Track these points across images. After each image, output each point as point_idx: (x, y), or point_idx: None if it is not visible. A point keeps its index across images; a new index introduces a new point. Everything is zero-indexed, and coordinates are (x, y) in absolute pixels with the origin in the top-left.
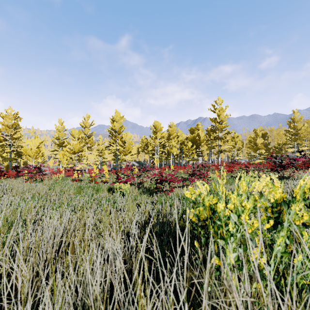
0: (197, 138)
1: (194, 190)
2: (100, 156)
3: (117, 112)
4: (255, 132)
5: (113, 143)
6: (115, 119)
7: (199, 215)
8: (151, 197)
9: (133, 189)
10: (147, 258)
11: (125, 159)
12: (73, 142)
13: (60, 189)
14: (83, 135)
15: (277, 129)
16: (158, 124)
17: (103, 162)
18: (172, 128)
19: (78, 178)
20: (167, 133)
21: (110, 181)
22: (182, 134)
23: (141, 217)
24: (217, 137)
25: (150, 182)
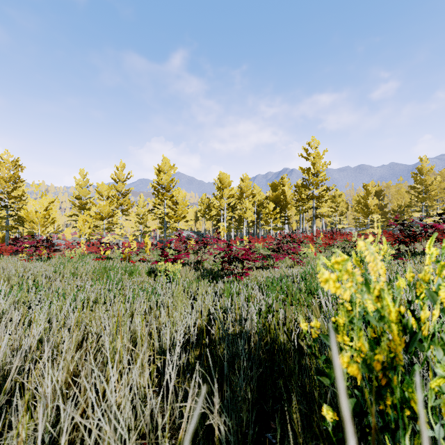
0: (282, 197)
1: (352, 270)
2: (140, 223)
3: (166, 159)
4: (366, 189)
5: (159, 204)
6: (162, 169)
7: (373, 363)
8: (215, 284)
9: (187, 271)
10: (200, 424)
11: (177, 227)
12: (101, 203)
13: (71, 272)
14: (116, 192)
15: (397, 184)
16: (225, 176)
17: (145, 232)
18: (246, 182)
19: (104, 254)
20: (238, 191)
21: (153, 259)
22: (260, 192)
23: (196, 318)
24: (311, 195)
25: (214, 260)
